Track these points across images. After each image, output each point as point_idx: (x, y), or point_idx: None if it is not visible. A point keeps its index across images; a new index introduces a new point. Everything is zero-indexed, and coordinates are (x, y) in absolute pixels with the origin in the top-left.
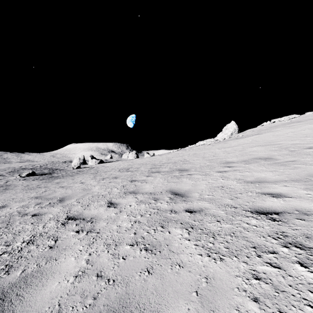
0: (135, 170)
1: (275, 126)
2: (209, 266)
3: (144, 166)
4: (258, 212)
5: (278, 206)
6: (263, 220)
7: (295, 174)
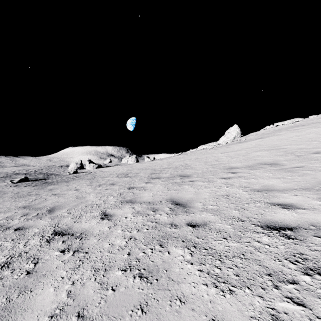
0: (134, 176)
1: (279, 130)
2: (217, 301)
3: (144, 171)
4: (270, 228)
5: (290, 220)
6: (276, 237)
7: (305, 181)
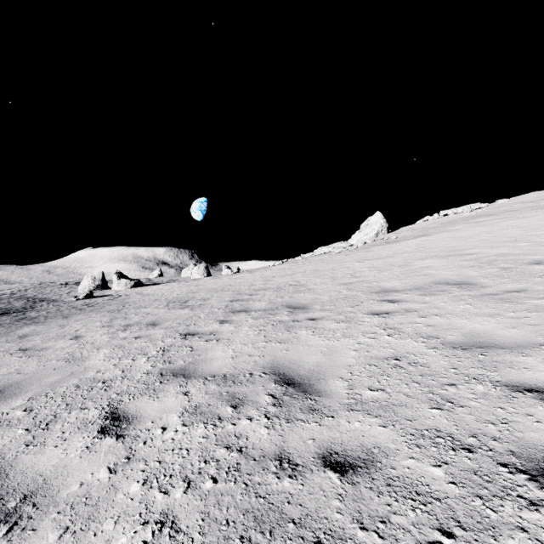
0: (198, 306)
1: (451, 223)
2: None
3: (218, 294)
4: None
5: None
6: None
7: None
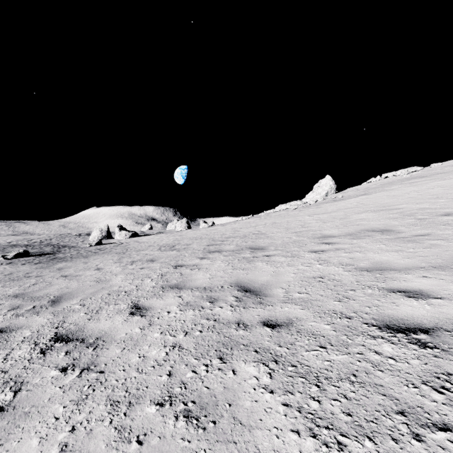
0: (183, 249)
1: (389, 183)
2: None
3: (198, 241)
4: (392, 329)
5: (423, 316)
6: (404, 345)
7: (435, 256)
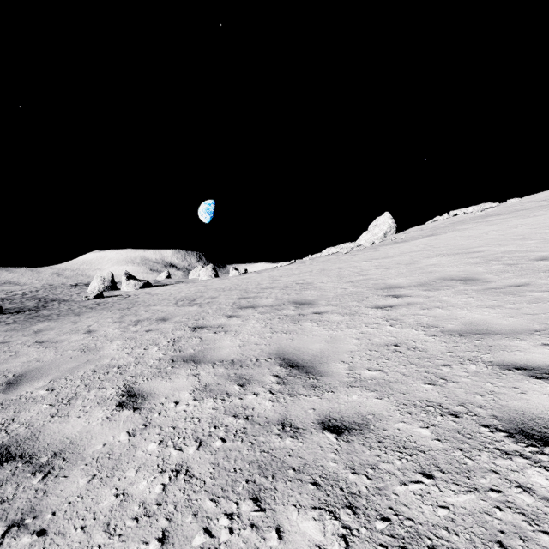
0: (206, 303)
1: (460, 222)
2: None
3: (226, 293)
4: (532, 437)
5: None
6: None
7: (548, 314)
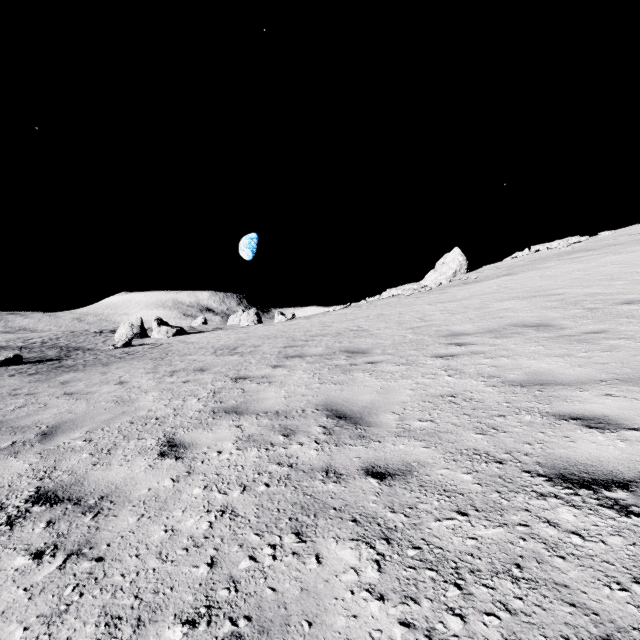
0: (249, 352)
1: (542, 259)
2: None
3: (271, 341)
4: (570, 481)
5: (615, 459)
6: (593, 510)
7: (620, 363)
